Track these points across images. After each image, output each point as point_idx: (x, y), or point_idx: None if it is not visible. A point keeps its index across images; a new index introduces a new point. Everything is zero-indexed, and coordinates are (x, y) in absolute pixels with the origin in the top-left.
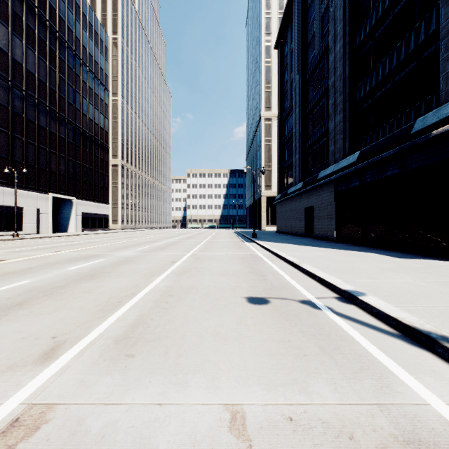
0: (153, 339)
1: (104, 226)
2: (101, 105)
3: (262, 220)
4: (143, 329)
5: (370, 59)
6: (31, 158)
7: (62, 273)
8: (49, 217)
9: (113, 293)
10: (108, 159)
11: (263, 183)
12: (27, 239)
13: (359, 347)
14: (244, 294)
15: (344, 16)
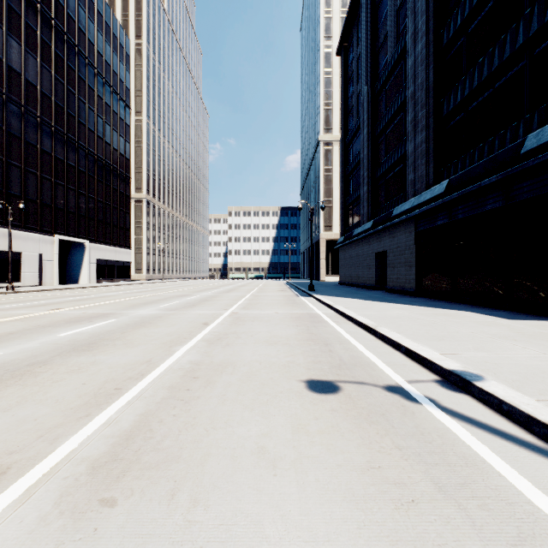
0: (156, 463)
1: (124, 276)
2: (121, 126)
3: (321, 269)
4: (143, 441)
5: (462, 61)
6: (32, 191)
7: (50, 341)
8: (55, 265)
9: (112, 373)
10: (130, 193)
11: (322, 223)
12: (25, 293)
13: (501, 482)
14: (302, 375)
15: (428, 7)
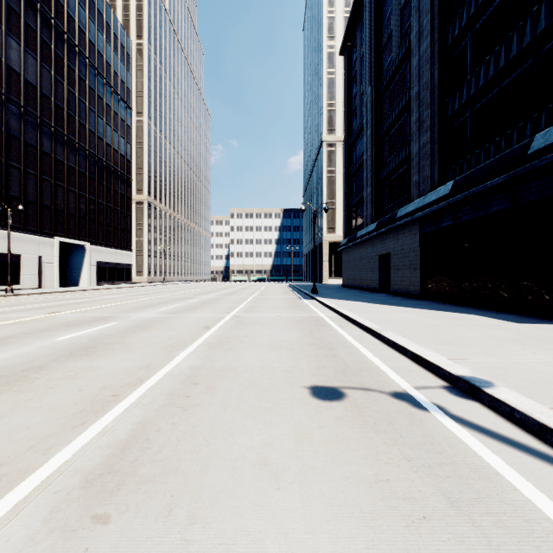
0: (153, 475)
1: (125, 278)
2: (122, 127)
3: (324, 271)
4: (139, 452)
5: (468, 60)
6: (32, 193)
7: (47, 346)
8: (55, 268)
9: (110, 379)
10: (131, 195)
11: (325, 225)
12: (24, 295)
13: (517, 496)
14: (305, 381)
15: (432, 5)
